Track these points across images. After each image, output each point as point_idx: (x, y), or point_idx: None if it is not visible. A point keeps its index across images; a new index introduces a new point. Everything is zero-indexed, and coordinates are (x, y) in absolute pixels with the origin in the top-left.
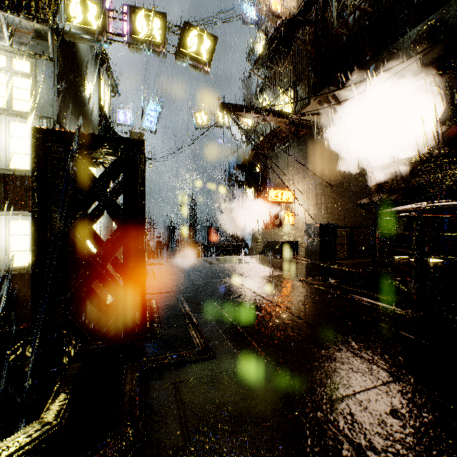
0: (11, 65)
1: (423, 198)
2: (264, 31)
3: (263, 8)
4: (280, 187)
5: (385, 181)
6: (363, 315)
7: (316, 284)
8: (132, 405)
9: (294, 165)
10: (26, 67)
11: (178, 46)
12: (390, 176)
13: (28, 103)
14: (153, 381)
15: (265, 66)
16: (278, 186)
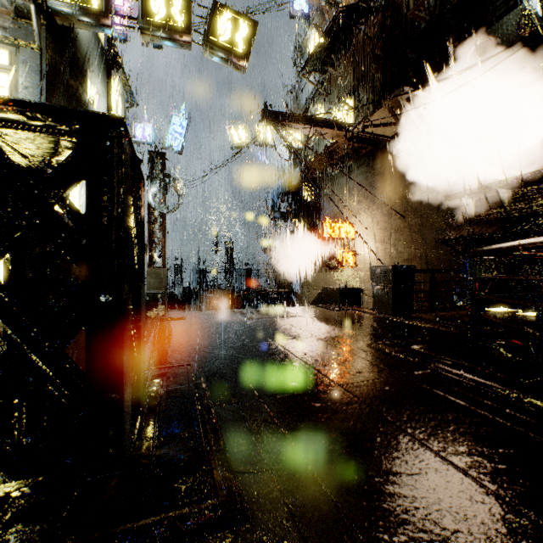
0: None
1: (534, 230)
2: (316, 25)
3: None
4: (337, 220)
5: (477, 209)
6: (486, 409)
7: (397, 352)
8: None
9: (355, 191)
10: (4, 57)
11: (205, 32)
12: (485, 202)
13: None
14: None
15: (317, 68)
16: (334, 219)
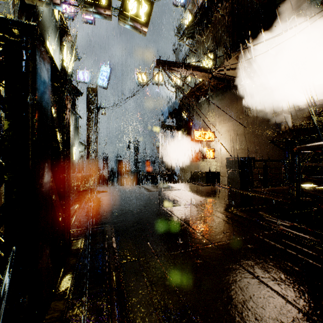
0: None
1: None
2: (190, 10)
3: None
4: (203, 129)
5: (293, 121)
6: None
7: (250, 216)
8: None
9: (214, 112)
10: None
11: (120, 8)
12: (299, 117)
13: None
14: None
15: (190, 36)
16: (200, 129)
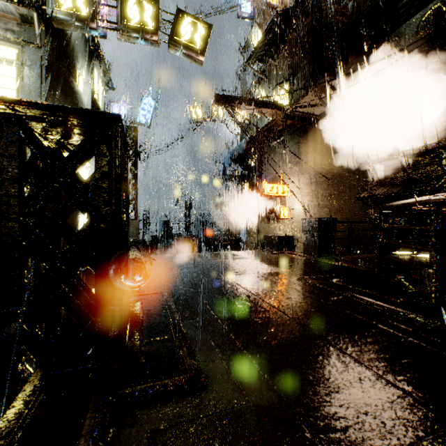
0: None
1: (428, 190)
2: (259, 24)
3: (258, 1)
4: (276, 181)
5: (385, 173)
6: (380, 323)
7: (319, 284)
8: None
9: (290, 158)
10: (12, 54)
11: (171, 33)
12: (391, 168)
13: (14, 91)
14: (121, 428)
15: (260, 59)
16: (273, 180)
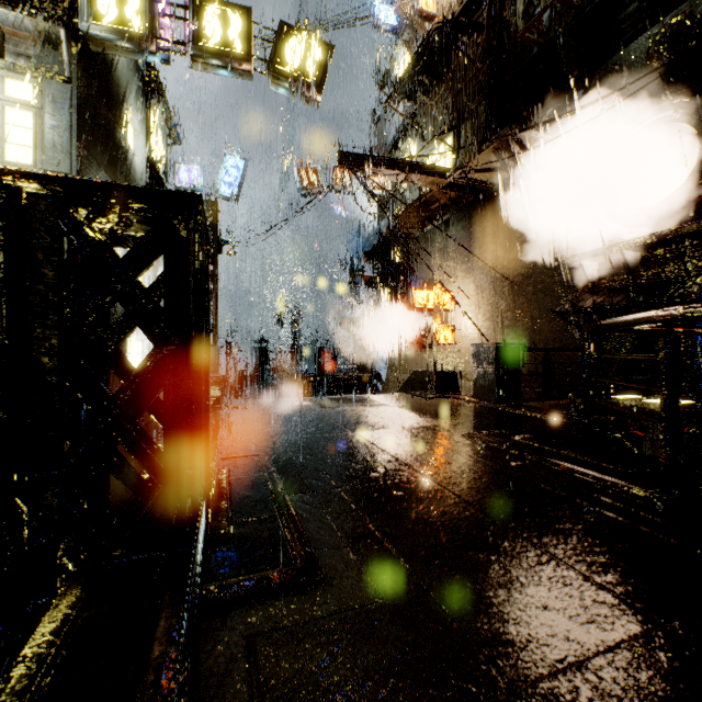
0: (3, 89)
1: (663, 301)
2: (407, 42)
3: (406, 6)
4: (433, 286)
5: (600, 275)
6: (579, 497)
7: (495, 442)
8: (160, 693)
9: (454, 251)
10: (27, 92)
11: (270, 59)
12: (609, 267)
13: (30, 150)
14: (208, 633)
15: (408, 96)
16: (428, 285)
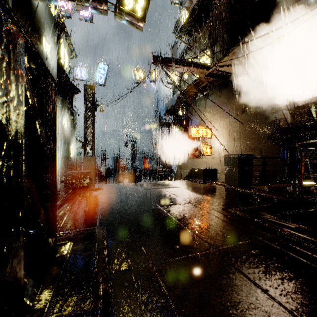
0: None
1: None
2: (187, 7)
3: None
4: (200, 126)
5: (292, 117)
6: None
7: (251, 217)
8: None
9: (211, 109)
10: None
11: (116, 3)
12: (298, 113)
13: None
14: None
15: (187, 33)
16: (197, 126)
